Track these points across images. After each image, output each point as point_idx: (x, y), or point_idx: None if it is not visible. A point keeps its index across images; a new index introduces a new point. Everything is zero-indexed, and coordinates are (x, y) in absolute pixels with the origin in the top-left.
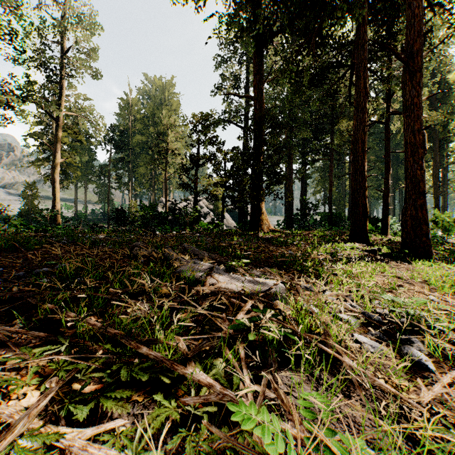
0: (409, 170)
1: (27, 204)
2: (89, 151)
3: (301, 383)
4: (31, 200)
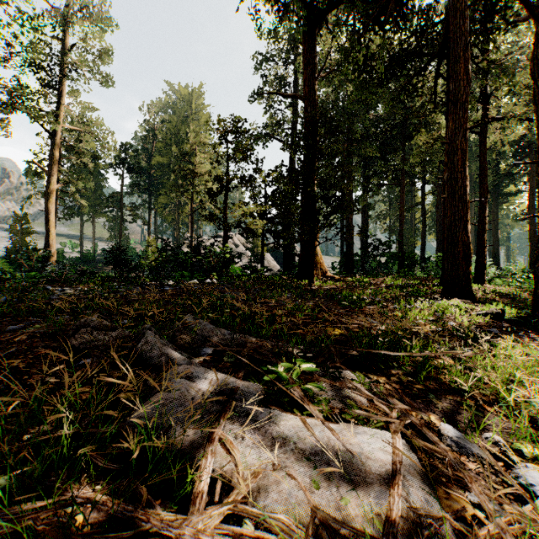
0: None
1: (16, 242)
2: (97, 176)
3: None
4: (22, 236)
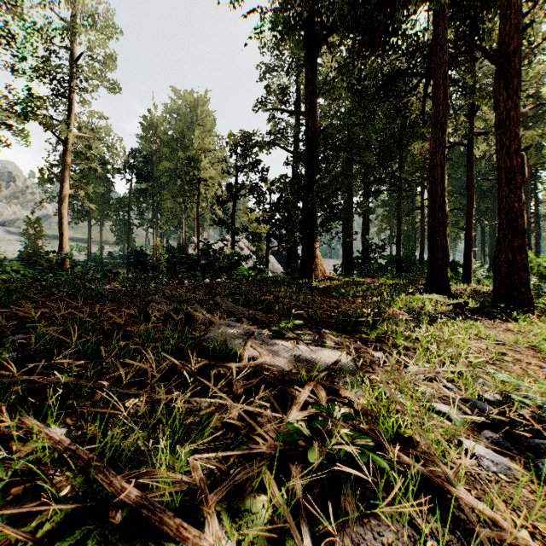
0: (504, 203)
1: (29, 245)
2: (105, 180)
3: (397, 544)
4: (34, 240)
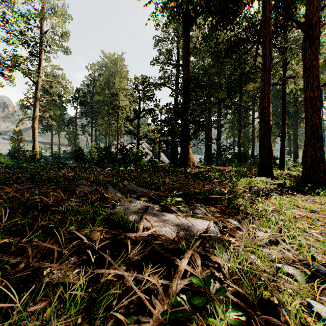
0: (309, 119)
1: (15, 146)
2: (61, 107)
3: None
4: (18, 143)
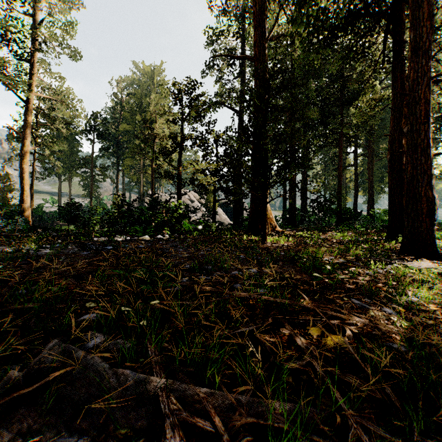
0: None
1: None
2: (73, 141)
3: None
4: (4, 193)
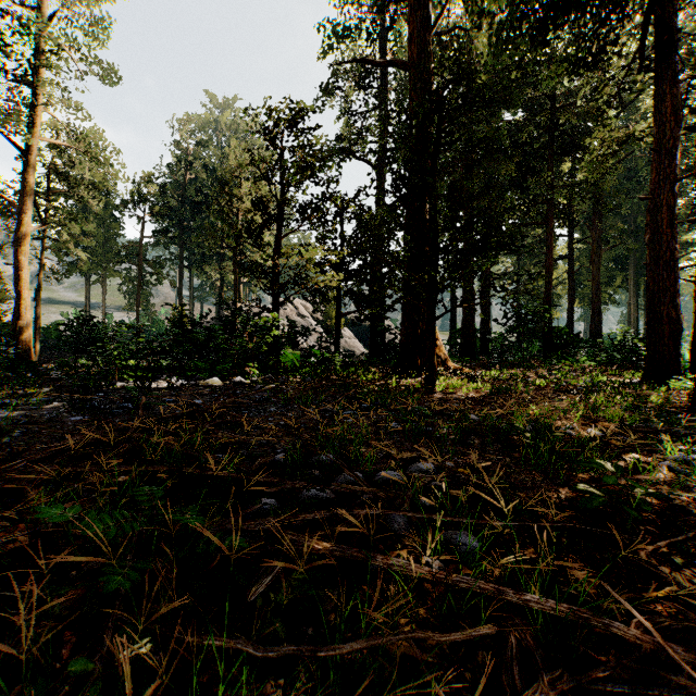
0: None
1: None
2: (109, 220)
3: None
4: None
